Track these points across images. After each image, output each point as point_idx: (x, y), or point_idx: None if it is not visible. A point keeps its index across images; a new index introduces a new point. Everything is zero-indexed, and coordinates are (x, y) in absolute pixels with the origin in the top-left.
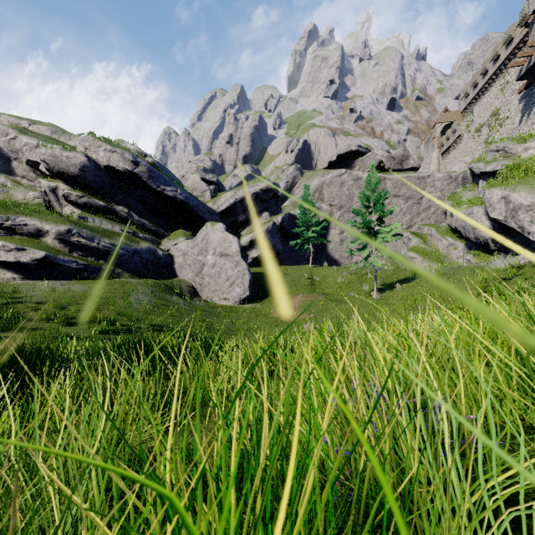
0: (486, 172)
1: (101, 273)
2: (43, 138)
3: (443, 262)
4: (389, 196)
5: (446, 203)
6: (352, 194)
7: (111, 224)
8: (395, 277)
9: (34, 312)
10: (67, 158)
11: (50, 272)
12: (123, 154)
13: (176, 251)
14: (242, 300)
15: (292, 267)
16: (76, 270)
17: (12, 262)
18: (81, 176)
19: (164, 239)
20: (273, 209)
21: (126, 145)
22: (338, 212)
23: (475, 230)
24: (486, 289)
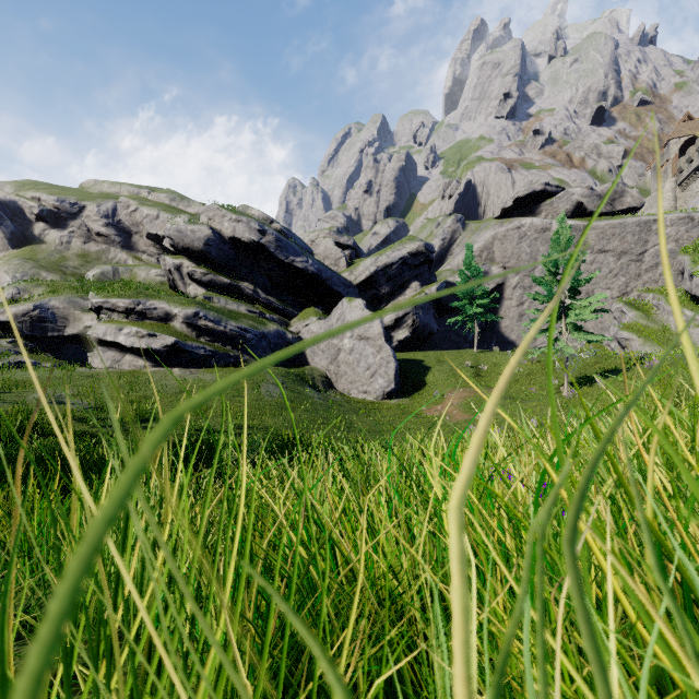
0: None
1: (228, 361)
2: (163, 207)
3: (676, 346)
4: (592, 252)
5: (684, 259)
6: (535, 251)
7: (237, 304)
8: (599, 368)
9: (170, 402)
10: (192, 232)
11: (179, 359)
12: (249, 223)
13: (307, 333)
14: (386, 394)
15: (451, 352)
16: (204, 357)
17: (144, 349)
18: (205, 251)
19: (293, 319)
20: (425, 277)
21: (251, 211)
22: (516, 277)
23: None
24: None
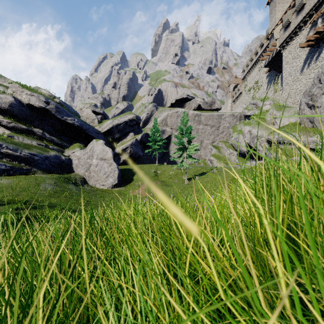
0: (248, 115)
1: (22, 171)
2: None
3: (227, 163)
4: (203, 125)
5: (230, 130)
6: None
7: (30, 140)
8: (201, 171)
9: None
10: None
11: None
12: (38, 97)
13: (74, 156)
14: (113, 185)
15: (146, 165)
16: (5, 170)
17: None
18: (10, 110)
19: (66, 149)
20: (136, 131)
21: (41, 90)
22: (176, 133)
23: (239, 146)
24: (233, 180)
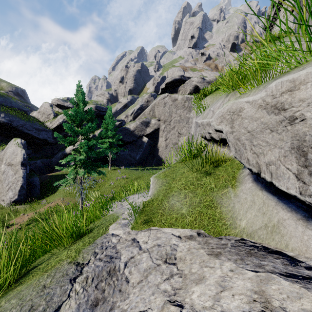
0: None
1: None
2: None
3: None
4: None
5: None
6: (171, 111)
7: None
8: None
9: None
10: None
11: None
12: None
13: None
14: (13, 202)
15: (99, 169)
16: None
17: None
18: None
19: None
20: (99, 125)
21: None
22: (163, 125)
23: None
24: None
